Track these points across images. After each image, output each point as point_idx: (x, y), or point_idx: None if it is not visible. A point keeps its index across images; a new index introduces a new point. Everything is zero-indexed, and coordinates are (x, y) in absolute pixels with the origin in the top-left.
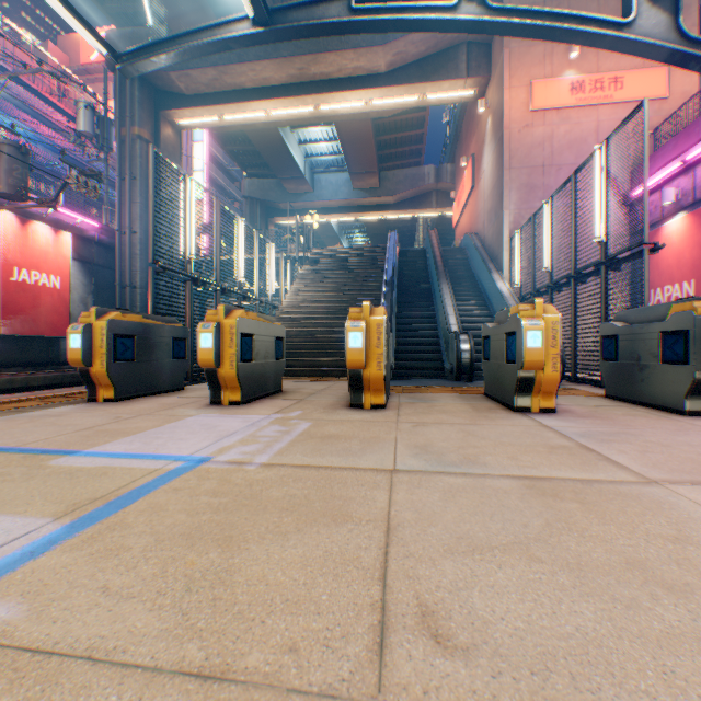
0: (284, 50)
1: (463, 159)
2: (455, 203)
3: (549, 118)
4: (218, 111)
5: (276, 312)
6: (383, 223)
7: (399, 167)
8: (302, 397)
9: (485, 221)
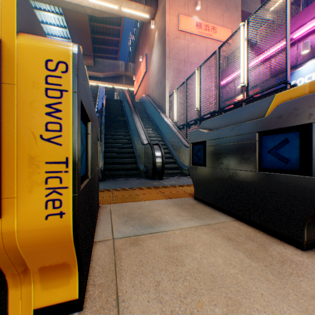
0: None
1: (141, 57)
2: (136, 81)
3: (187, 37)
4: None
5: None
6: (97, 89)
7: (106, 58)
8: None
9: (154, 88)
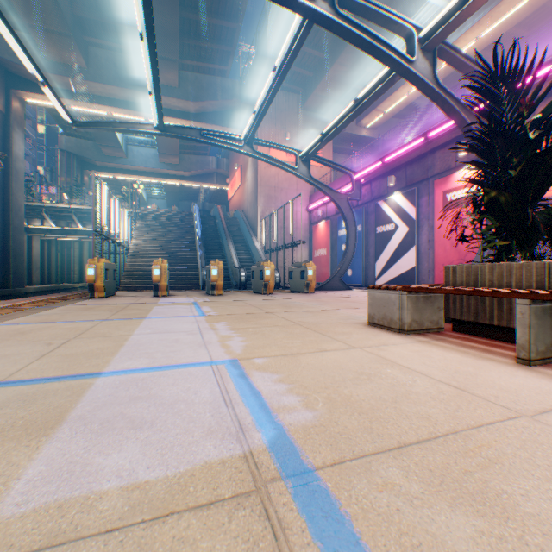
0: (129, 84)
1: (236, 165)
2: (230, 186)
3: None
4: (68, 102)
5: (129, 252)
6: (178, 185)
7: (193, 153)
8: (185, 294)
9: (249, 207)
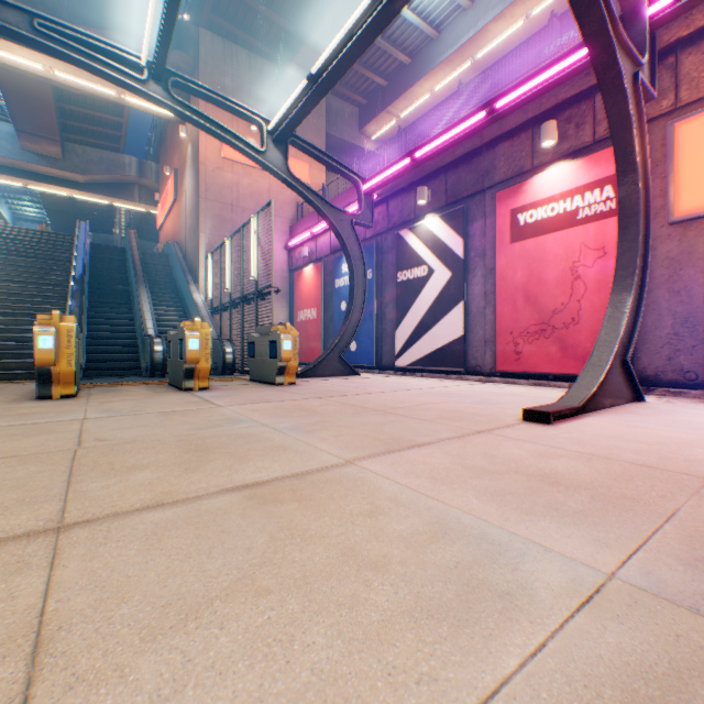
0: None
1: (169, 168)
2: (161, 206)
3: (238, 169)
4: None
5: None
6: (71, 200)
7: (93, 144)
8: None
9: (188, 236)
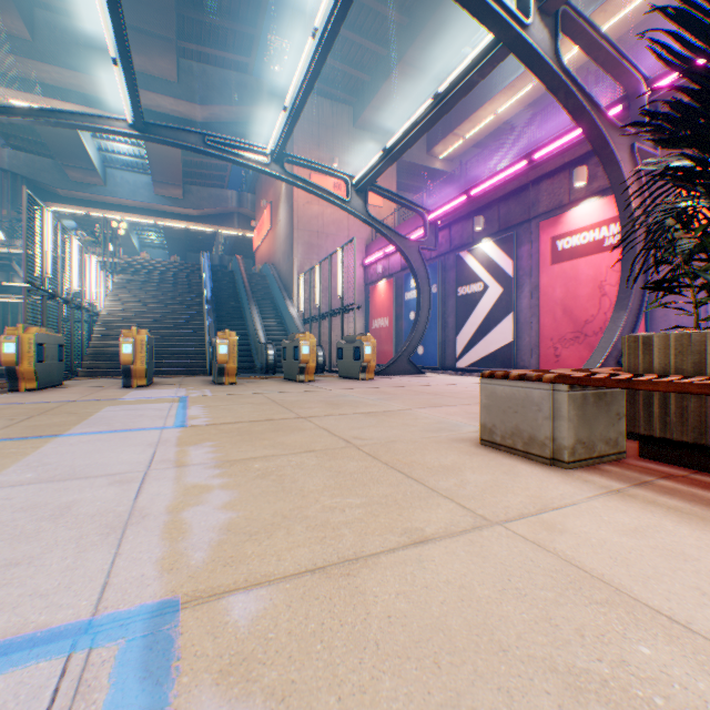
0: (101, 71)
1: (265, 202)
2: (257, 231)
3: (322, 202)
4: (3, 92)
5: (99, 320)
6: (184, 230)
7: (204, 184)
8: (178, 383)
9: (282, 259)
